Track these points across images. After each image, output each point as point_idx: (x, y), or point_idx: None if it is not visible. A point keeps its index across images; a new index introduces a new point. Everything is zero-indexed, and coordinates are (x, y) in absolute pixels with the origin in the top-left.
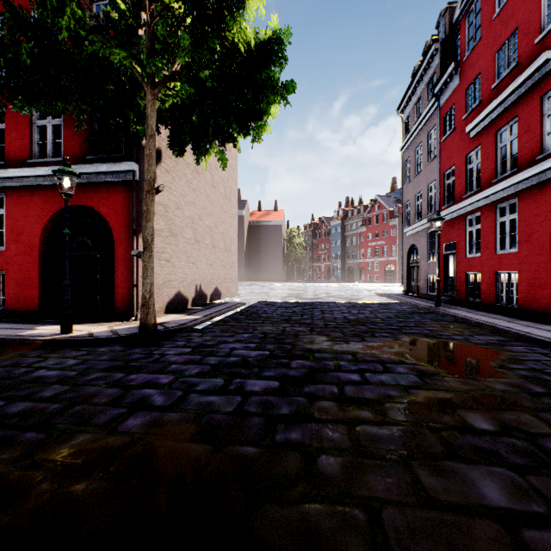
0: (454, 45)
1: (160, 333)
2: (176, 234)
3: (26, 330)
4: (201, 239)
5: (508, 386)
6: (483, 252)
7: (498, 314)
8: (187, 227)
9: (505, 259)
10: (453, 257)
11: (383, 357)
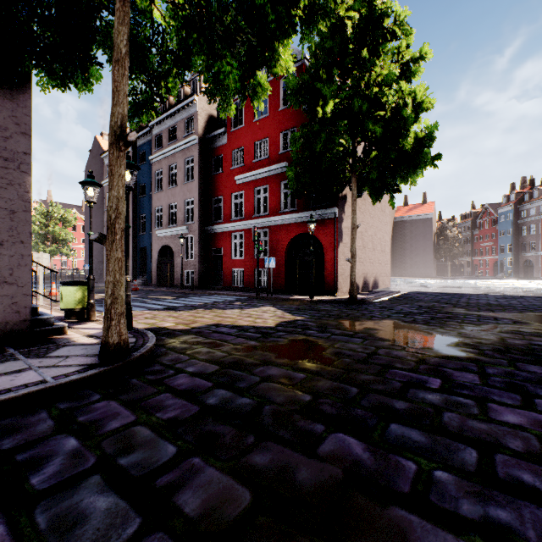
0: None
1: (357, 301)
2: None
3: (290, 296)
4: (366, 245)
5: None
6: None
7: None
8: (358, 239)
9: None
10: None
11: (498, 317)
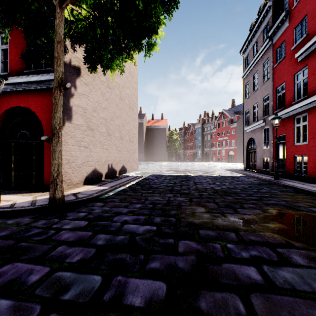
0: (282, 2)
1: (69, 204)
2: (92, 129)
3: None
4: (112, 133)
5: None
6: (310, 141)
7: None
8: (101, 124)
9: None
10: (282, 145)
11: (267, 236)
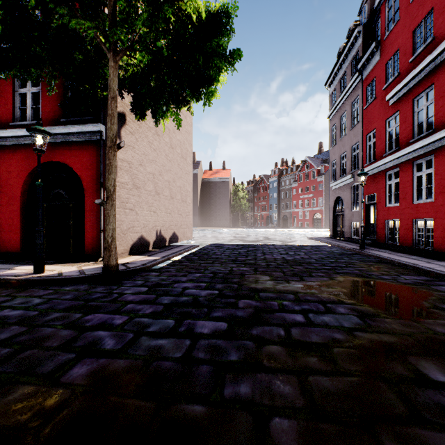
0: (374, 28)
1: (122, 273)
2: (138, 187)
3: (5, 270)
4: (161, 192)
5: None
6: (401, 202)
7: (416, 256)
8: (148, 181)
9: (422, 208)
10: (374, 207)
11: (323, 297)
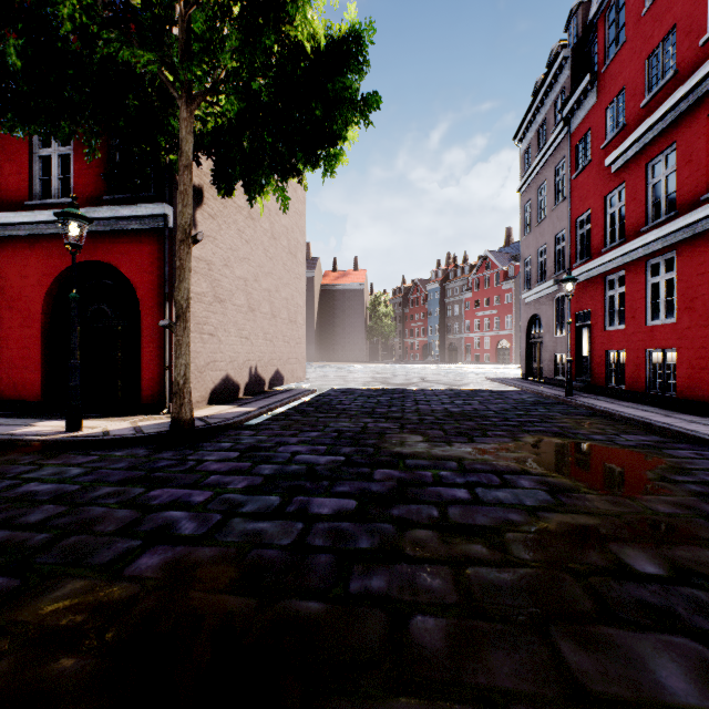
0: (589, 51)
1: (199, 431)
2: (223, 300)
3: (20, 426)
4: (257, 307)
5: (675, 508)
6: (629, 323)
7: (649, 406)
8: (238, 291)
9: (659, 332)
10: (588, 330)
11: (499, 465)
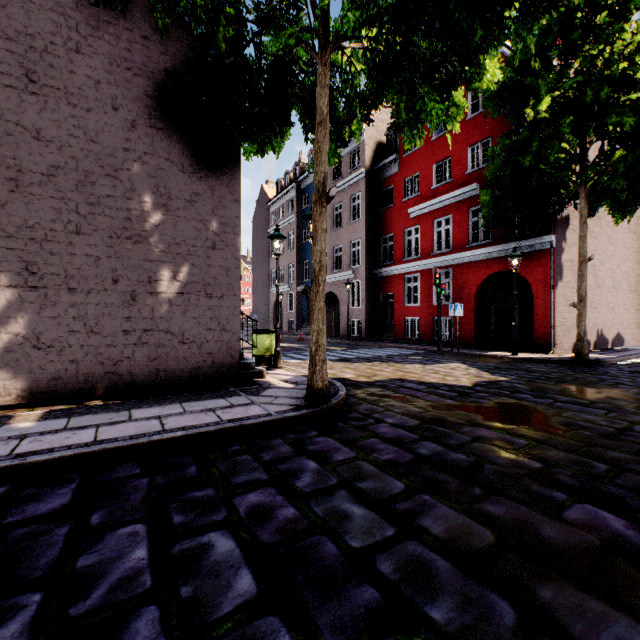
0: None
1: (587, 362)
2: None
3: (483, 352)
4: (602, 284)
5: None
6: None
7: None
8: (588, 275)
9: None
10: None
11: None
